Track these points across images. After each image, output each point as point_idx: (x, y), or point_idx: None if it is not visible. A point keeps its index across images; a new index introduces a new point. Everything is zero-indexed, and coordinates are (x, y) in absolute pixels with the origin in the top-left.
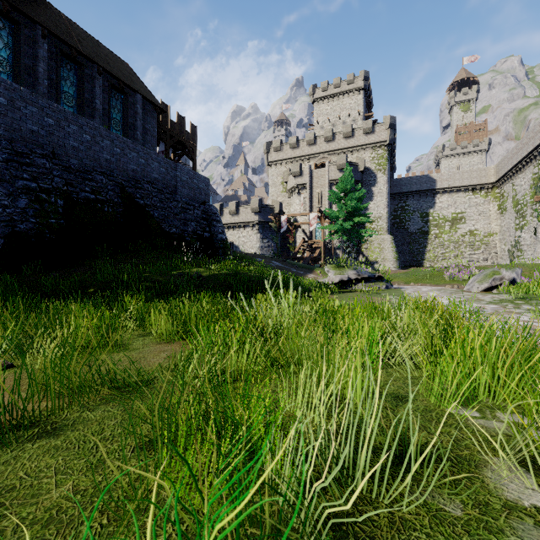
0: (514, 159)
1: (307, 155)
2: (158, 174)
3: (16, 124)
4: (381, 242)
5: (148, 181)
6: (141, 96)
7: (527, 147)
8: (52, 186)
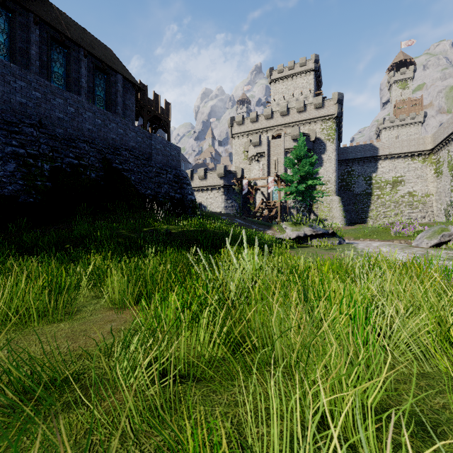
0: (449, 128)
1: (265, 128)
2: (135, 142)
3: (6, 96)
4: (330, 202)
5: (126, 149)
6: (121, 76)
7: None
8: (39, 152)
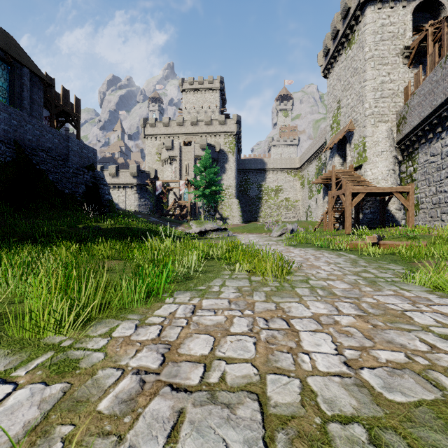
0: (307, 155)
1: (177, 134)
2: (51, 144)
3: None
4: (231, 204)
5: (42, 150)
6: (28, 70)
7: (313, 149)
8: None
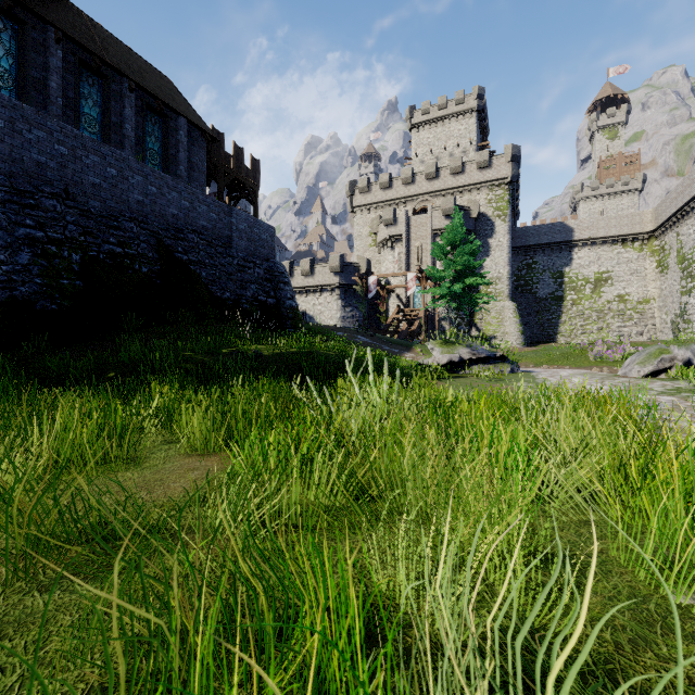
0: (679, 199)
1: (403, 198)
2: (206, 221)
3: (16, 153)
4: (501, 311)
5: (193, 230)
6: (185, 120)
7: None
8: (65, 236)
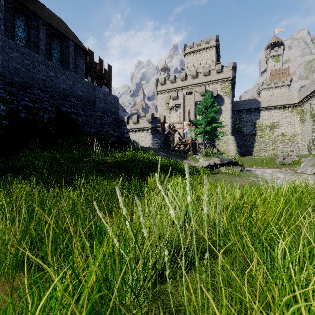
0: (311, 87)
1: (181, 87)
2: (82, 92)
3: None
4: (227, 140)
5: (74, 96)
6: (73, 42)
7: None
8: None
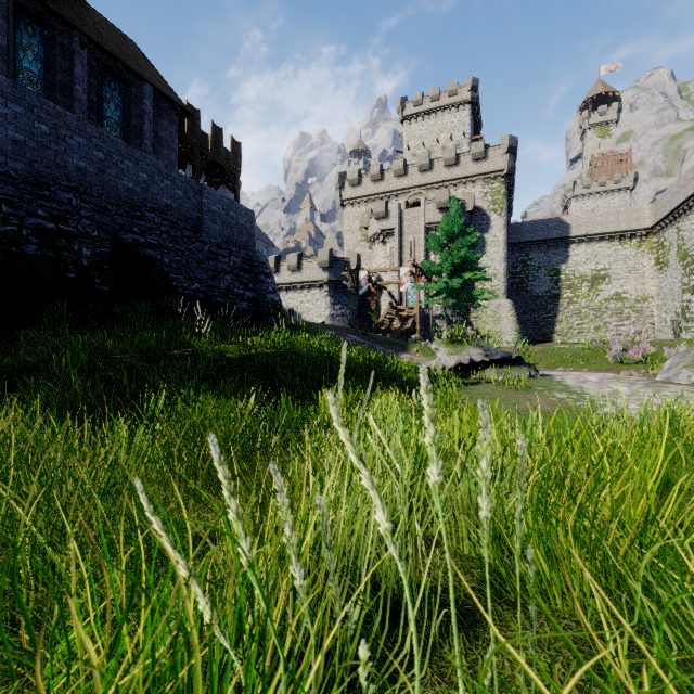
0: (681, 193)
1: (395, 190)
2: (171, 198)
3: None
4: (497, 309)
5: (153, 208)
6: (152, 87)
7: None
8: None
